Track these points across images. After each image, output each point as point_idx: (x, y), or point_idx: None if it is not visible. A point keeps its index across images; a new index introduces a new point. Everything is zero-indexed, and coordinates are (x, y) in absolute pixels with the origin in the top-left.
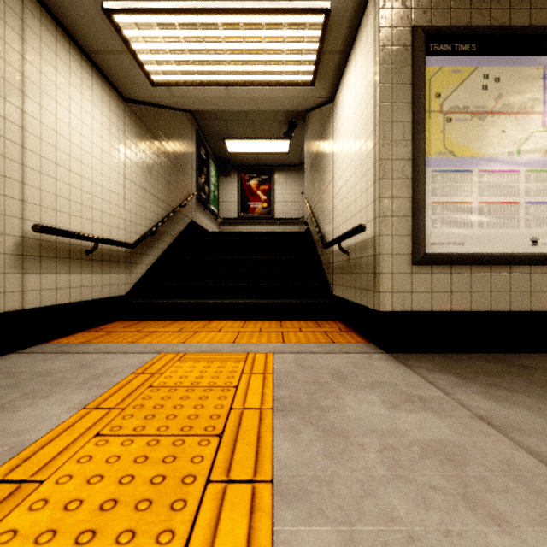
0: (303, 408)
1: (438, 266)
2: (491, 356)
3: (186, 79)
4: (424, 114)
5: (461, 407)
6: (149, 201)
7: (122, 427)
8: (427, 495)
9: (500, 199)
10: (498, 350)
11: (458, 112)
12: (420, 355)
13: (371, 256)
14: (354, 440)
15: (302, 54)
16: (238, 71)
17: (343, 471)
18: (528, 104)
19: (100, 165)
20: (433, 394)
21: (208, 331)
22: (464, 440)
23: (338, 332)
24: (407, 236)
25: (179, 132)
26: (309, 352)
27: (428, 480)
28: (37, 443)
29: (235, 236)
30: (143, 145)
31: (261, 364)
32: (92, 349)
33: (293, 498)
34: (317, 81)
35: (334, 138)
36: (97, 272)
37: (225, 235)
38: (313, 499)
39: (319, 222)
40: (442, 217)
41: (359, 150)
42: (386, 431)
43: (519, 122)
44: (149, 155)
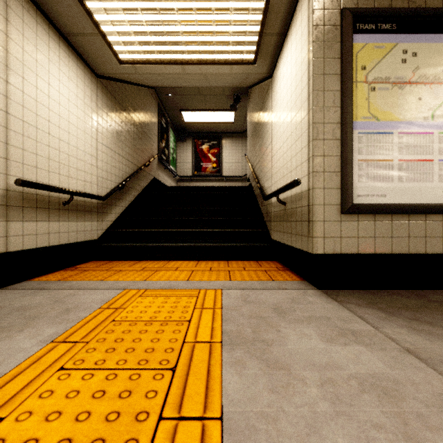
0: (249, 342)
1: (363, 215)
2: (409, 292)
3: (148, 57)
4: (351, 83)
5: (390, 340)
6: (118, 161)
7: (85, 361)
8: (370, 433)
9: (417, 157)
10: (415, 287)
11: (381, 82)
12: (347, 291)
13: (305, 206)
14: (296, 374)
15: (246, 35)
16: (192, 50)
17: (287, 407)
18: (441, 75)
19: (75, 130)
20: (363, 328)
21: (167, 270)
22: (397, 374)
23: (276, 270)
24: (336, 189)
25: (144, 105)
26: (252, 289)
27: (369, 417)
28: (4, 377)
29: (190, 190)
30: (112, 114)
31: (211, 300)
32: (67, 285)
33: (241, 437)
34: (258, 60)
35: (272, 107)
36: (73, 220)
37: (181, 190)
38: (260, 438)
39: (259, 179)
40: (367, 173)
41: (294, 116)
42: (325, 364)
43: (433, 91)
44: (118, 123)
